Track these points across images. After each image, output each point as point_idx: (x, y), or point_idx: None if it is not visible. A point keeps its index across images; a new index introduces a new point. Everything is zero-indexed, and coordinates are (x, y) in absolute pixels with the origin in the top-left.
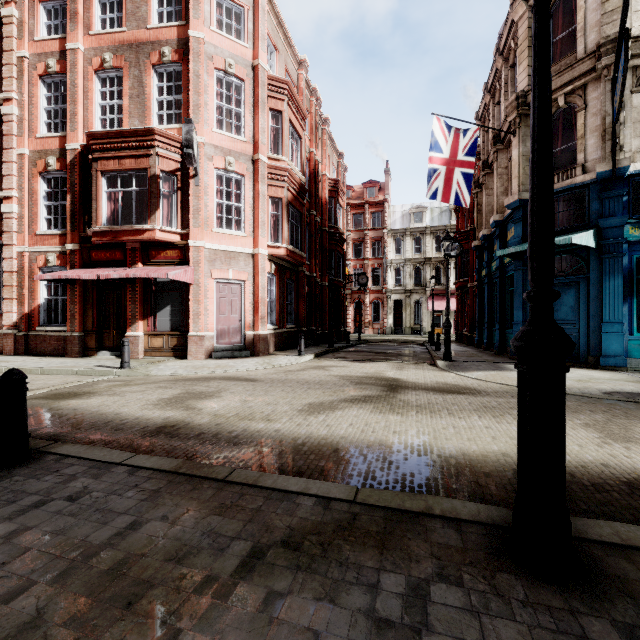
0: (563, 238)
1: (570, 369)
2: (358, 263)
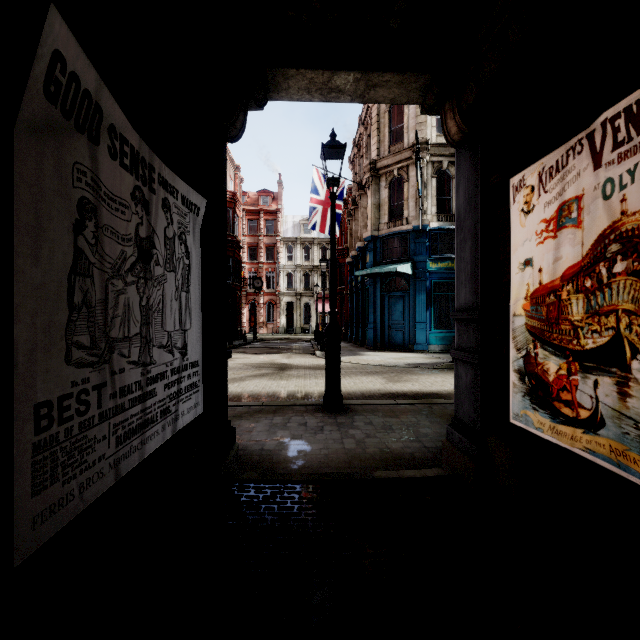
0: (392, 267)
1: (398, 353)
2: (253, 266)
